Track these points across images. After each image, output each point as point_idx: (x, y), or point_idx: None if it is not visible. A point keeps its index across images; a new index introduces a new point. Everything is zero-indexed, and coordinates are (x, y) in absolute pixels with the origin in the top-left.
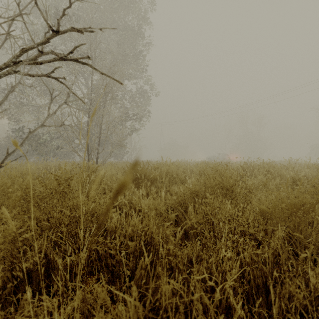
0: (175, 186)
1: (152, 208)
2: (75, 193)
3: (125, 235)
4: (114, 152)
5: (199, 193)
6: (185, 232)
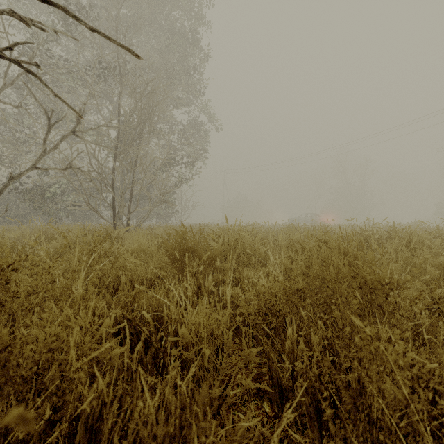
0: (248, 268)
1: (204, 332)
2: (39, 294)
3: (127, 430)
4: (157, 211)
5: (305, 293)
6: (280, 388)
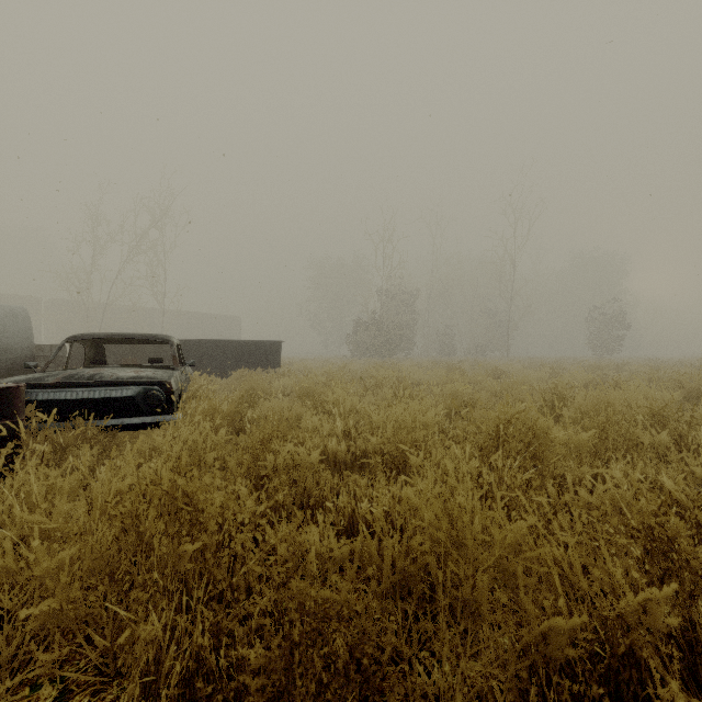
0: None
1: None
2: None
3: None
4: None
5: None
6: None
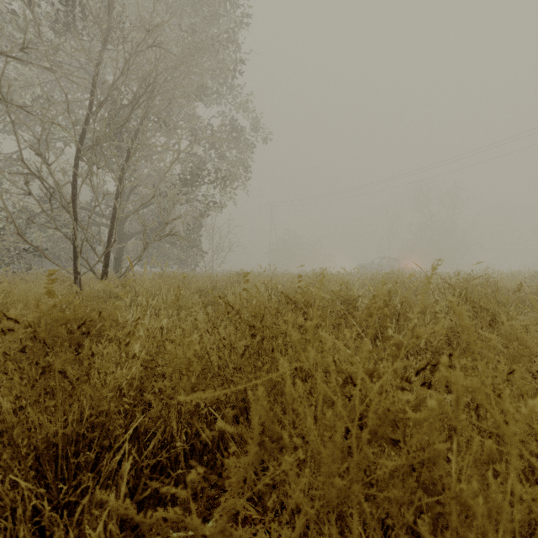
0: None
1: None
2: None
3: None
4: (175, 253)
5: None
6: None
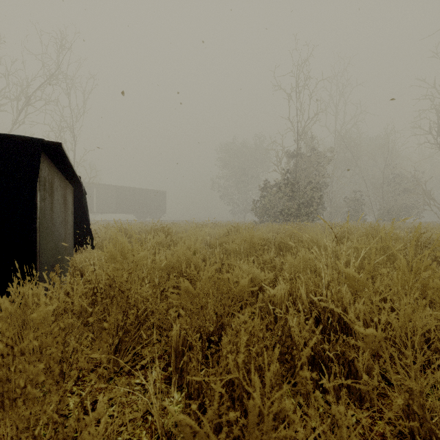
0: None
1: None
2: None
3: None
4: None
5: None
6: None
